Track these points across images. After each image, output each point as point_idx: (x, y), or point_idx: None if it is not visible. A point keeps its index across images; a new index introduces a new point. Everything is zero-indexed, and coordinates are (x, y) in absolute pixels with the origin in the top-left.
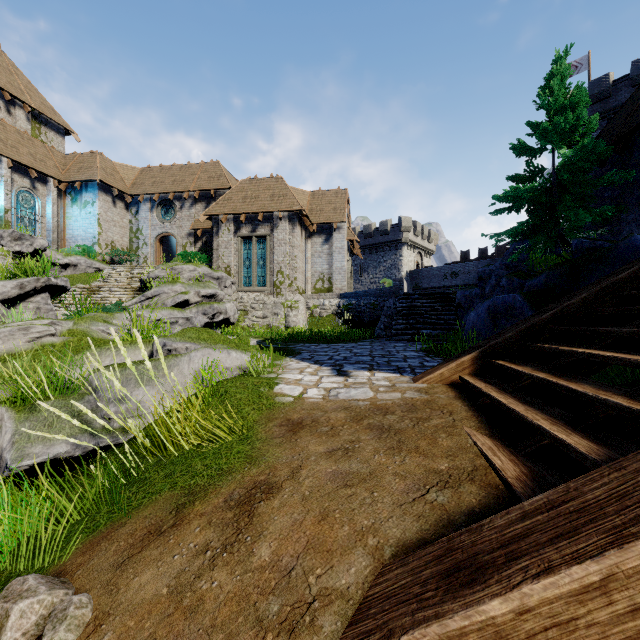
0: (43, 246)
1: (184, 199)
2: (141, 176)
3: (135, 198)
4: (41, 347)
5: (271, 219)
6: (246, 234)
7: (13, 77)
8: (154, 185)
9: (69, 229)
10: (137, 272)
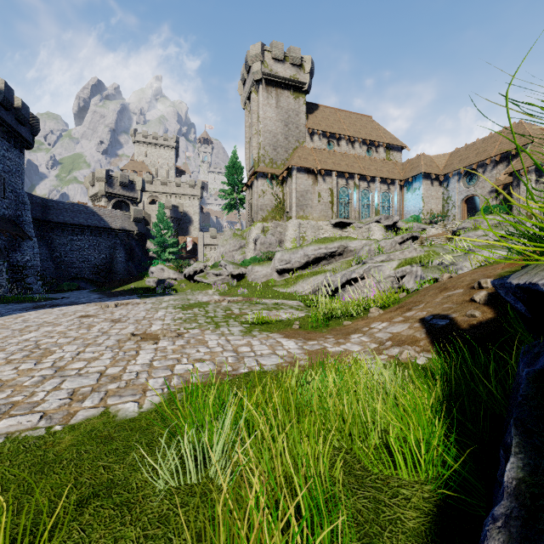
0: (397, 220)
1: (486, 165)
2: (450, 159)
3: (446, 176)
4: (420, 255)
5: None
6: None
7: (377, 131)
8: (460, 162)
9: (405, 207)
10: (448, 227)
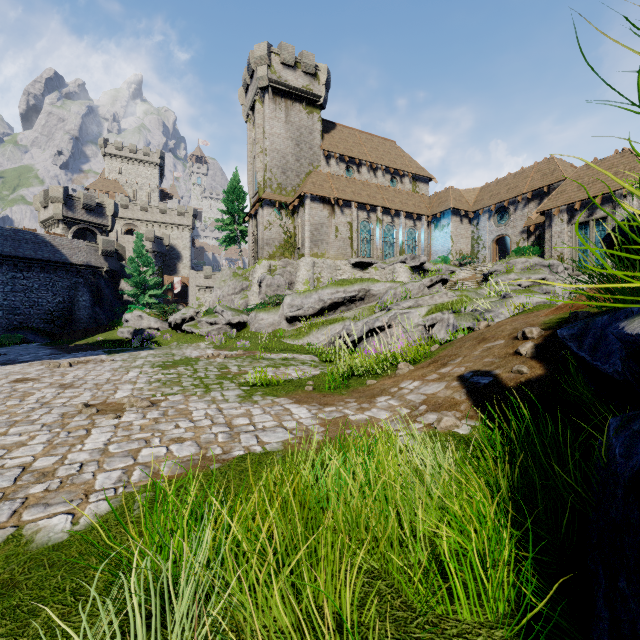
0: (424, 261)
1: (517, 202)
2: (480, 194)
3: (476, 213)
4: (451, 301)
5: (612, 199)
6: (581, 220)
7: (402, 159)
8: (491, 198)
9: (433, 247)
10: (479, 270)
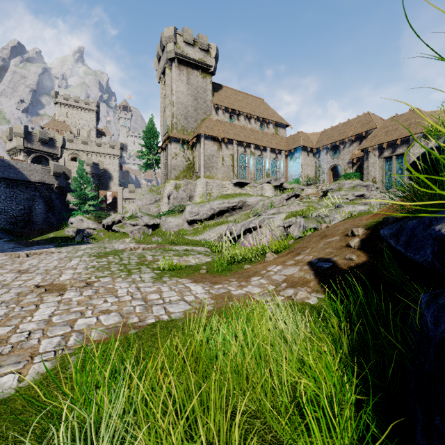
0: (283, 181)
1: (345, 143)
2: (321, 136)
3: (318, 149)
4: (302, 209)
5: (407, 141)
6: (387, 155)
7: (268, 111)
8: (328, 139)
9: (289, 172)
10: (320, 188)
